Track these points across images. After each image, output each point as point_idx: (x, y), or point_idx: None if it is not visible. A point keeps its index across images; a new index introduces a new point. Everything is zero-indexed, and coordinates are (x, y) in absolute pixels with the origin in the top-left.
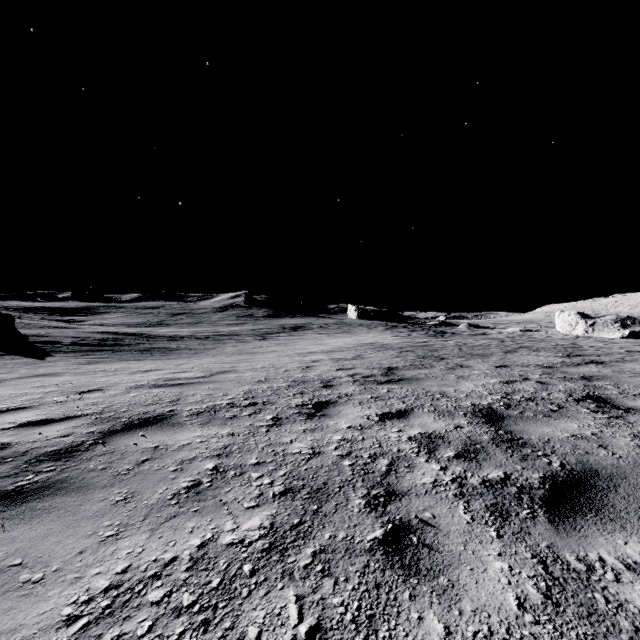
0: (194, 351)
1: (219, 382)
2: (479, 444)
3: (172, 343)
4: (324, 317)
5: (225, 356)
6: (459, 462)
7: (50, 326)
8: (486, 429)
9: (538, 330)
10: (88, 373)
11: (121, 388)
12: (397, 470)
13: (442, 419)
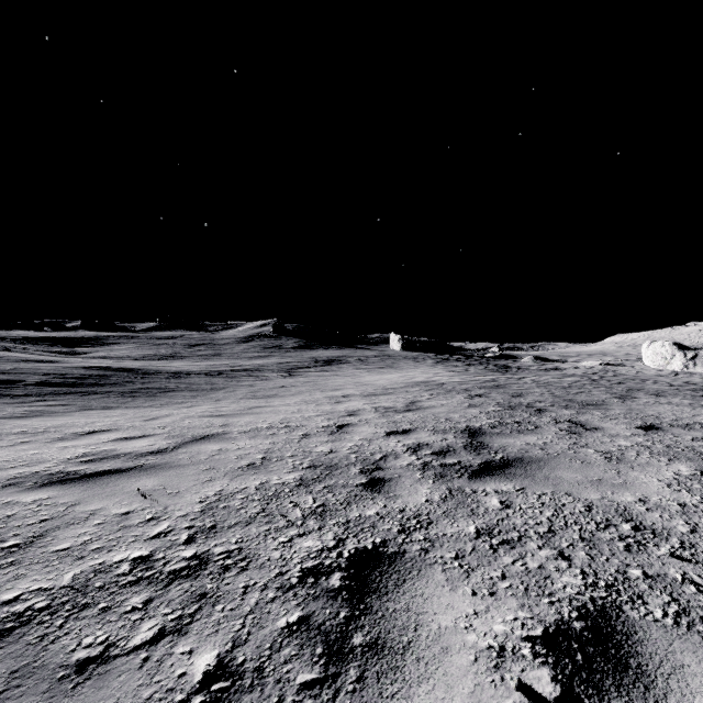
0: (195, 393)
1: (175, 468)
2: None
3: (172, 381)
4: (363, 348)
5: (231, 401)
6: None
7: (28, 360)
8: None
9: (621, 364)
10: None
11: None
12: None
13: None
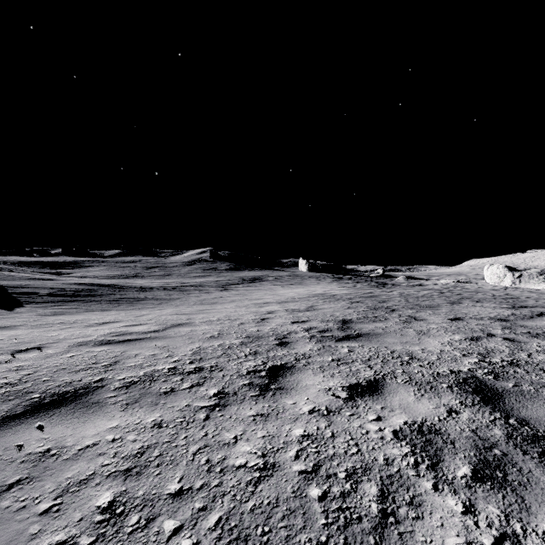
0: (159, 301)
1: (169, 338)
2: (496, 447)
3: (141, 293)
4: (279, 270)
5: (187, 306)
6: (487, 492)
7: (34, 278)
8: (490, 416)
9: (469, 281)
10: (44, 326)
11: (64, 345)
12: (397, 513)
13: (425, 396)
